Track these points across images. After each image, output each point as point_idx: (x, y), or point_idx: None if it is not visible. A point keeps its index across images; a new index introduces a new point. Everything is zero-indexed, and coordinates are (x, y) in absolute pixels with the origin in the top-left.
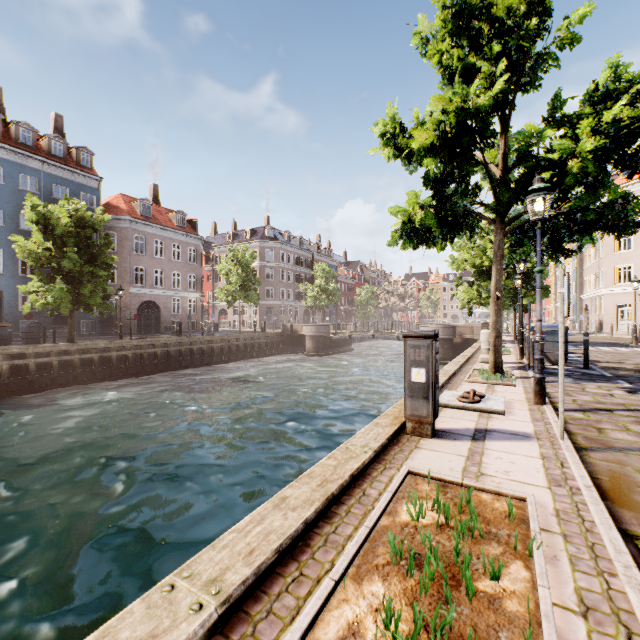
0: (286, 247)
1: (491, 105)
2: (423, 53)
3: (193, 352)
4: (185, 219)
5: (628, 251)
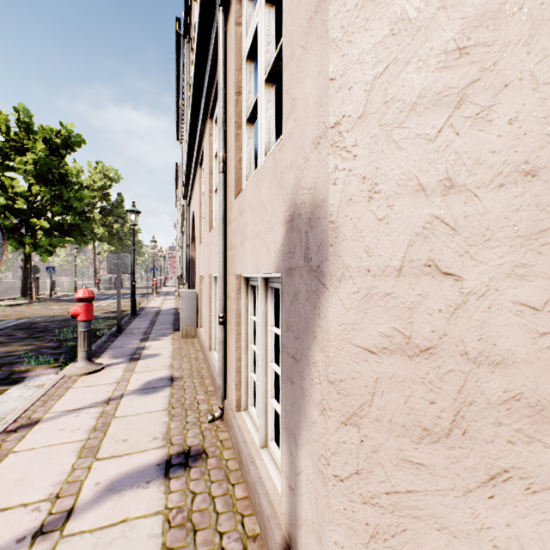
0: None
1: None
2: None
3: None
4: None
5: None
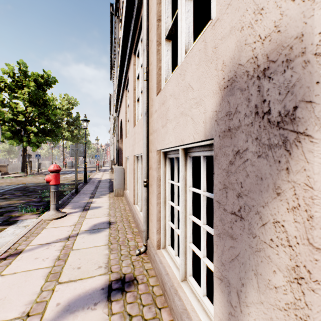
0: None
1: None
2: None
3: None
4: None
5: None
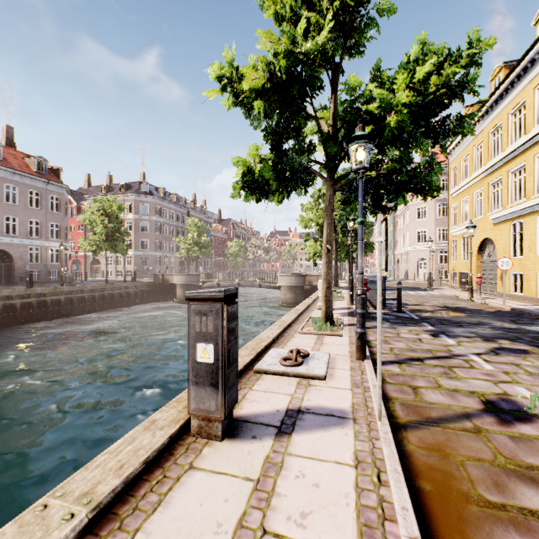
0: (161, 202)
1: (320, 56)
2: (261, 3)
3: (47, 304)
4: (46, 166)
5: (424, 219)
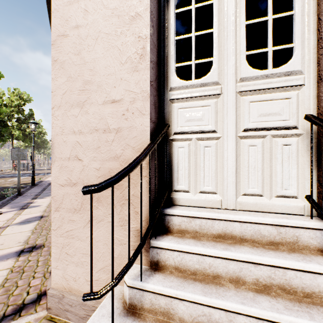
0: None
1: None
2: None
3: None
4: None
5: None
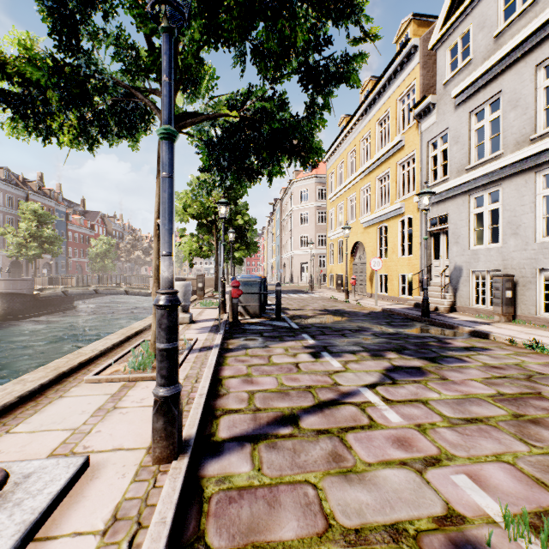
0: None
1: None
2: None
3: None
4: None
5: (307, 225)
